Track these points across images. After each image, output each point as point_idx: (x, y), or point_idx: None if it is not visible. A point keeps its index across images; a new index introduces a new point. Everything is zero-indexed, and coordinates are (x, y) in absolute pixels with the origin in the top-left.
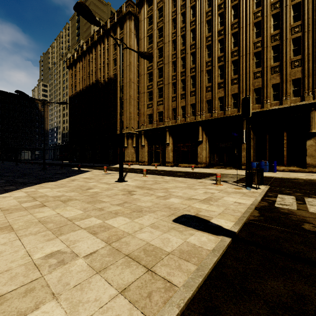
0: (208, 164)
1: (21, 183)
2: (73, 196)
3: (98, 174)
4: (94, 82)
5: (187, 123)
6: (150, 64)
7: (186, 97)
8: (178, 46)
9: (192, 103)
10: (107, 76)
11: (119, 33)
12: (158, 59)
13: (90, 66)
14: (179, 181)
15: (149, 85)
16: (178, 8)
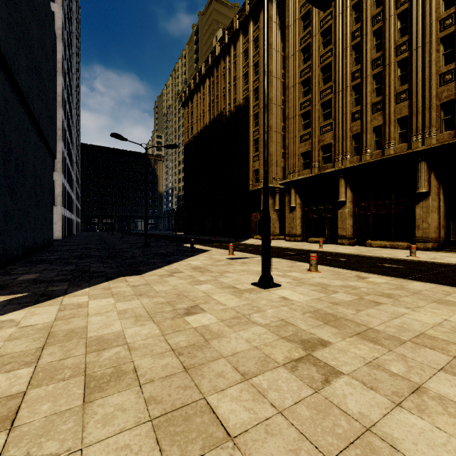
0: (443, 243)
1: (87, 277)
2: (138, 347)
3: (219, 259)
4: (216, 116)
5: (389, 159)
6: (306, 65)
7: (386, 106)
8: (366, 11)
9: (401, 116)
10: (235, 103)
11: (252, 31)
12: (321, 50)
13: (211, 95)
14: (433, 300)
15: (305, 101)
16: None
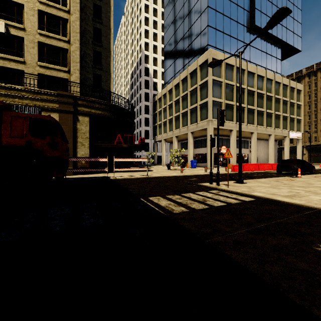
0: None
1: None
2: None
3: None
4: None
5: (319, 145)
6: None
7: (318, 132)
8: (312, 108)
9: None
10: None
11: None
12: None
13: None
14: None
15: None
16: (312, 90)
